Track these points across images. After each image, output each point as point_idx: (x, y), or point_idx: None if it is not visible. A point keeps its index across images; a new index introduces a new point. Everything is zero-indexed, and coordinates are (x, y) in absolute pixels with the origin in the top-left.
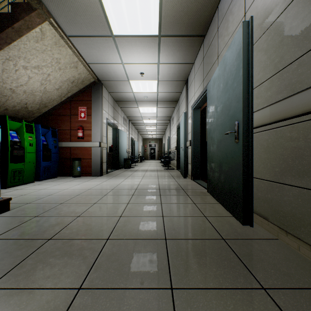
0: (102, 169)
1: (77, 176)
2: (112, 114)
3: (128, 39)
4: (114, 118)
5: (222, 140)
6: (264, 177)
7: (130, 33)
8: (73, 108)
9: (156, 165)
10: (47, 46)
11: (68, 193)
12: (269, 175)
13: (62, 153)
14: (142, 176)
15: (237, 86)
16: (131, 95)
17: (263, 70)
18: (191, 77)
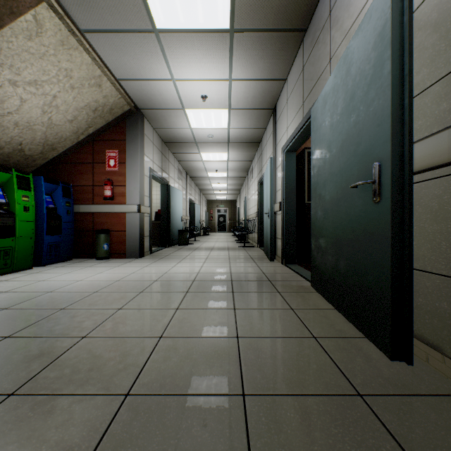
0: (142, 247)
1: (102, 257)
2: (160, 162)
3: (181, 36)
4: (163, 169)
5: (343, 199)
6: (431, 268)
7: (184, 26)
8: (97, 151)
9: (227, 240)
10: (49, 48)
11: (81, 288)
12: (445, 265)
13: (80, 223)
14: (205, 258)
15: (377, 96)
16: (189, 132)
17: (429, 64)
18: (282, 101)
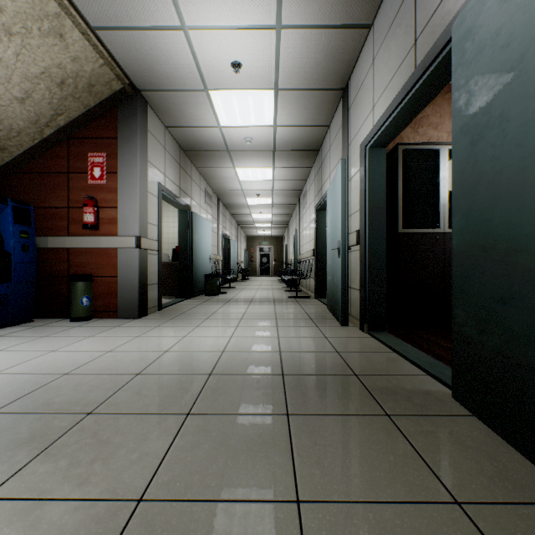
0: (144, 300)
1: (79, 318)
2: (177, 178)
3: None
4: (182, 189)
5: None
6: None
7: None
8: (75, 155)
9: (272, 287)
10: None
11: None
12: None
13: (49, 264)
14: (239, 318)
15: None
16: (217, 133)
17: None
18: (362, 68)
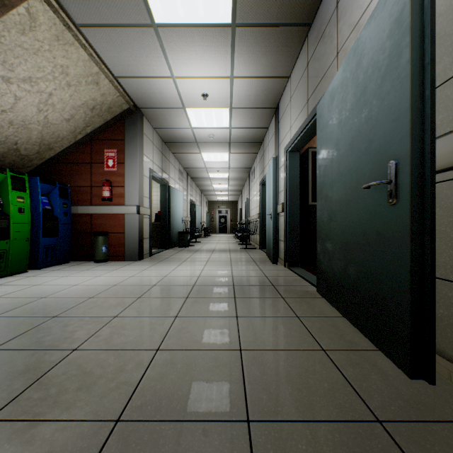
0: (142, 249)
1: (100, 260)
2: (160, 163)
3: (180, 31)
4: (163, 170)
5: (353, 201)
6: None
7: (184, 20)
8: (96, 151)
9: (228, 242)
10: (43, 43)
11: (76, 293)
12: None
13: (78, 224)
14: (206, 261)
15: (393, 88)
16: (189, 132)
17: (451, 52)
18: (285, 100)
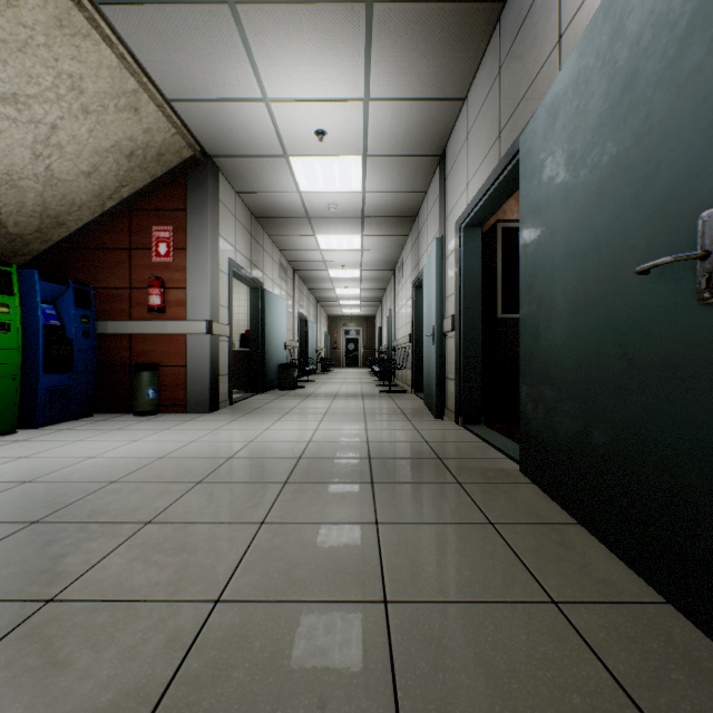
0: (215, 393)
1: (145, 412)
2: (248, 250)
3: (277, 11)
4: (254, 262)
5: (602, 303)
6: None
7: None
8: (138, 229)
9: (361, 381)
10: (34, 31)
11: (88, 473)
12: None
13: (108, 352)
14: (323, 413)
15: (712, 54)
16: (296, 199)
17: None
18: (457, 140)
